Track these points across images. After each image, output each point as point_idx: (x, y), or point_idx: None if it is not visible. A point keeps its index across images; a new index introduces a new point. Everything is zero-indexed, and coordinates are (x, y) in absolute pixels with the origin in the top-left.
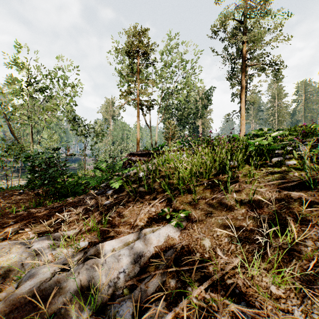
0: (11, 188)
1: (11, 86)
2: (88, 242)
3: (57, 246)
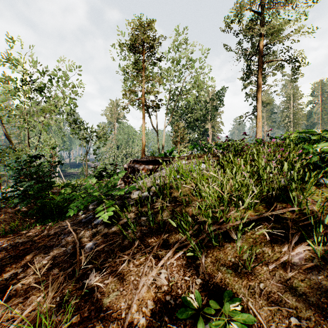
0: None
1: (4, 85)
2: None
3: None
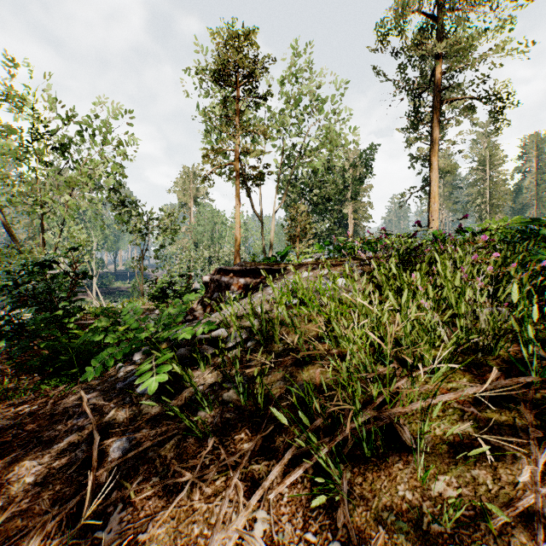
0: None
1: (0, 141)
2: None
3: None
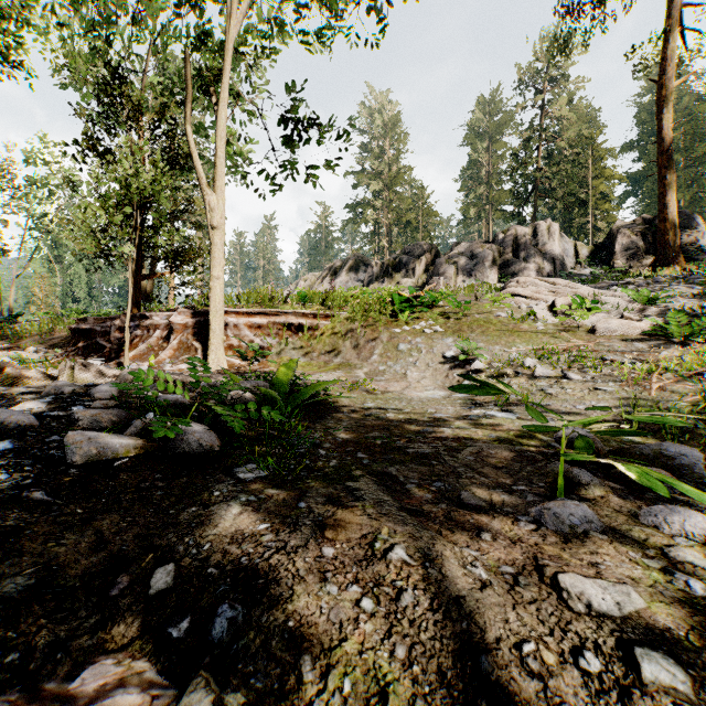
0: None
1: None
2: None
3: None
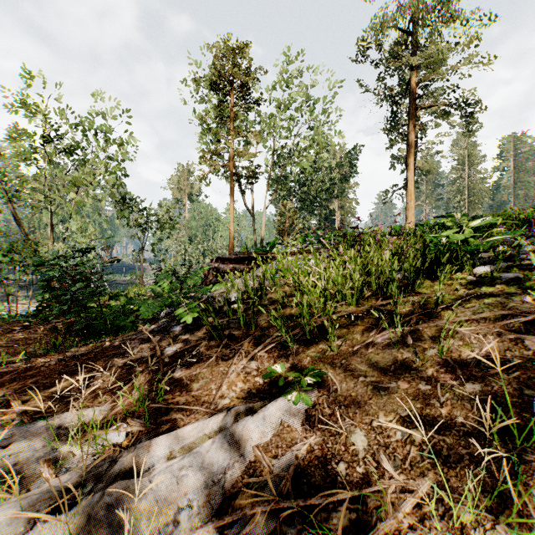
0: (9, 318)
1: (15, 143)
2: (126, 433)
3: (63, 442)
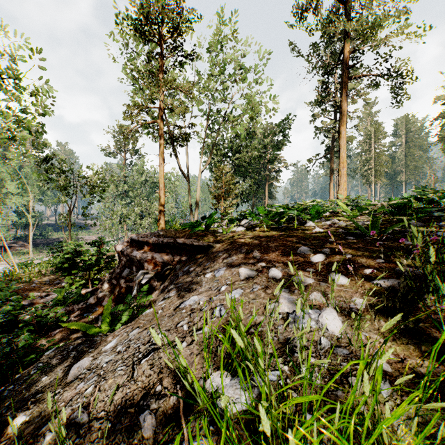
0: None
1: None
2: None
3: None
